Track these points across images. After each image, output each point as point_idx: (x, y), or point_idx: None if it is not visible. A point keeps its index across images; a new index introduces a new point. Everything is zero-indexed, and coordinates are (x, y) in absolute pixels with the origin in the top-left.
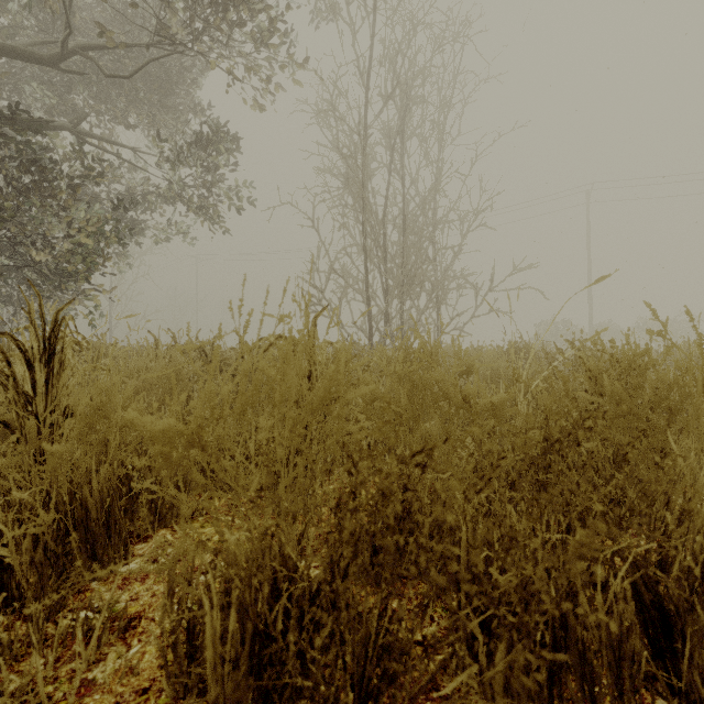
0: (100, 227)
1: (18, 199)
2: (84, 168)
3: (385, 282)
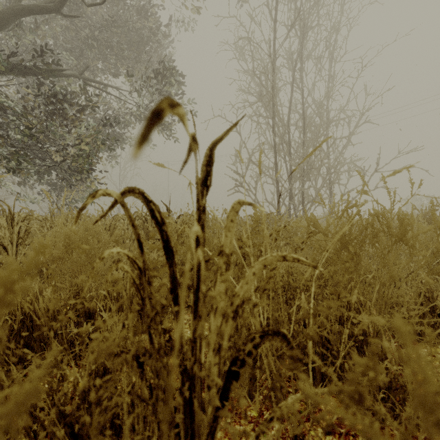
0: (94, 136)
1: (46, 122)
2: (86, 100)
3: (289, 168)
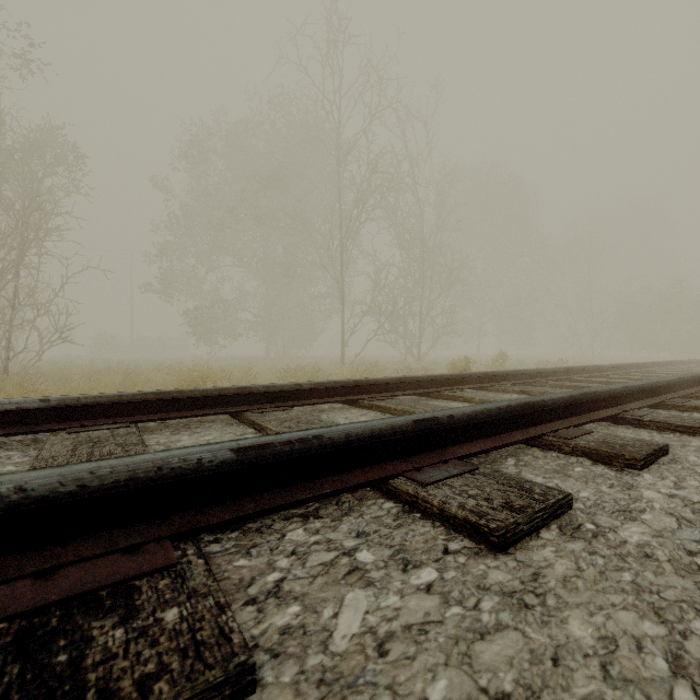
0: None
1: None
2: None
3: None
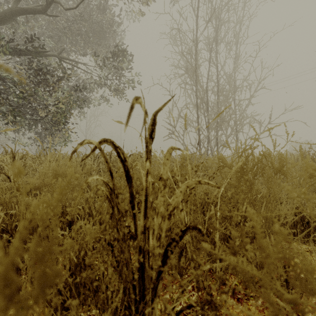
0: (68, 99)
1: (35, 88)
2: (63, 73)
3: (207, 121)
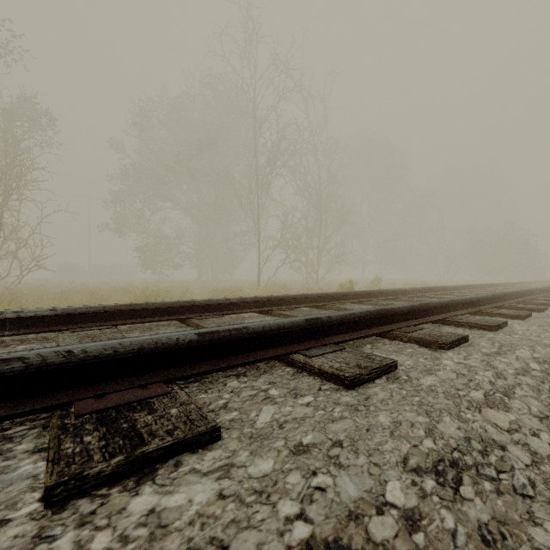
0: None
1: None
2: None
3: None
